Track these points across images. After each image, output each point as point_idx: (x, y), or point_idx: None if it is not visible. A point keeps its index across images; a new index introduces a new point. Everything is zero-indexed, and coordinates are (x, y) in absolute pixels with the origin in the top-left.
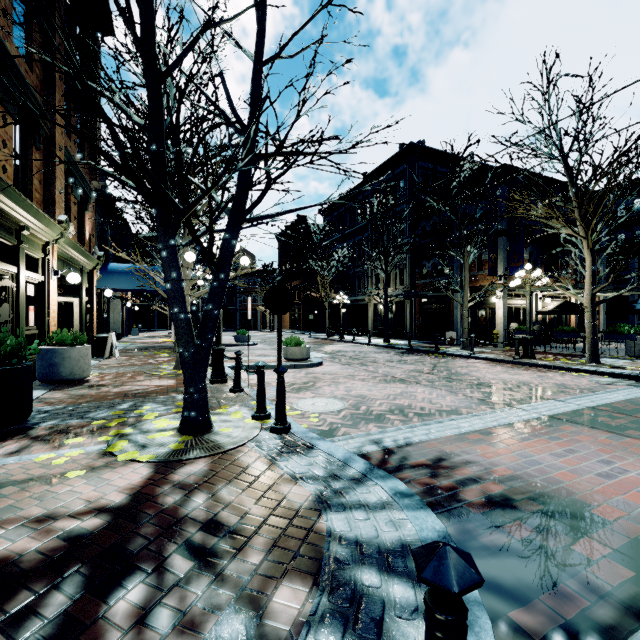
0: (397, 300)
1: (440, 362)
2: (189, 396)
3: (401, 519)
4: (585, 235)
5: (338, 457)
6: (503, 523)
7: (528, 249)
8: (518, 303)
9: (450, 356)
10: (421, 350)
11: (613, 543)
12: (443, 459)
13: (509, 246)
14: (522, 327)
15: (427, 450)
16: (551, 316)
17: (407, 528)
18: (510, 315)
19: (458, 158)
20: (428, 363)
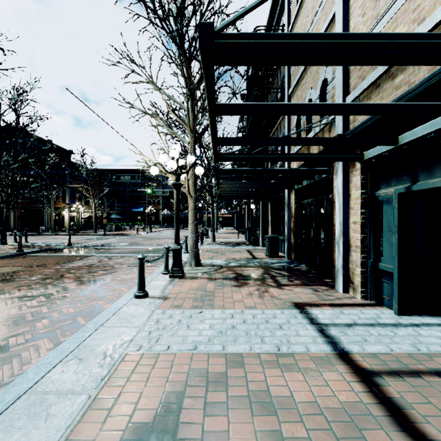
0: (3, 209)
1: (45, 236)
2: (4, 237)
3: (60, 244)
4: (93, 197)
5: (44, 243)
6: (72, 243)
7: (78, 193)
8: (74, 214)
9: (47, 235)
10: (31, 234)
11: (83, 243)
12: (62, 243)
13: (71, 192)
14: (76, 224)
15: (58, 243)
16: (88, 219)
17: (61, 244)
18: (71, 219)
19: (44, 140)
20: (40, 237)
